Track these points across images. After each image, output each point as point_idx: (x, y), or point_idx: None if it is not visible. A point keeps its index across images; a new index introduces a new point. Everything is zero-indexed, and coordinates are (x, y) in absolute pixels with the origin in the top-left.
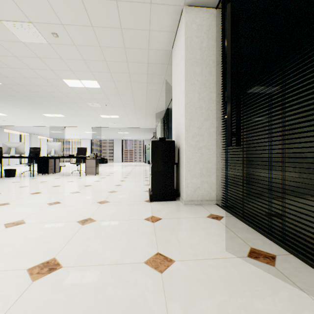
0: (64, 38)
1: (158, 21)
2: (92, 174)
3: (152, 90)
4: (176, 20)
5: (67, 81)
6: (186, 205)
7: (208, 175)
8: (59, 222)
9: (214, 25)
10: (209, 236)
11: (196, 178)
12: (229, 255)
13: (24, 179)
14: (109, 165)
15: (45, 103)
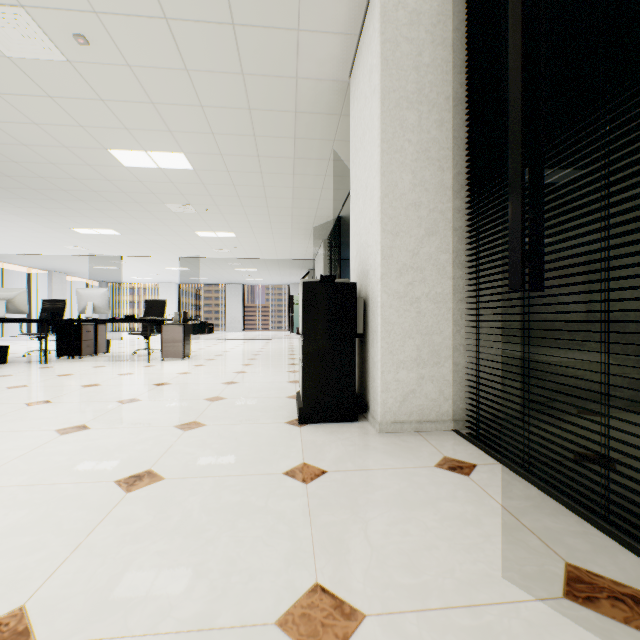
0: (102, 48)
1: (319, 6)
2: (176, 357)
3: (305, 176)
4: (361, 4)
5: (118, 154)
6: (384, 433)
7: (435, 362)
8: (70, 484)
9: (448, 13)
10: (450, 526)
11: (408, 369)
12: (515, 592)
13: (25, 370)
14: (215, 336)
15: (75, 205)
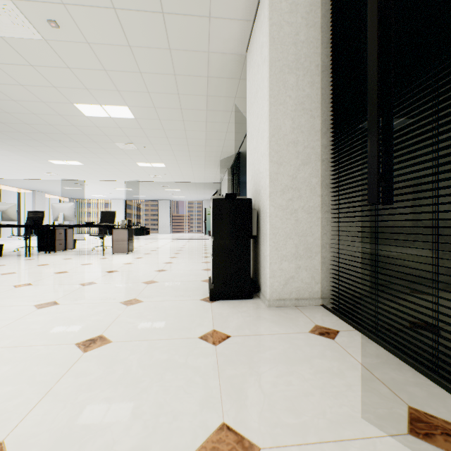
0: (68, 30)
1: None
2: (122, 252)
3: (214, 123)
4: None
5: (81, 107)
6: (272, 307)
7: (308, 256)
8: (42, 346)
9: (317, 4)
10: (322, 378)
11: (289, 261)
12: (371, 429)
13: (14, 261)
14: (151, 237)
15: (50, 143)
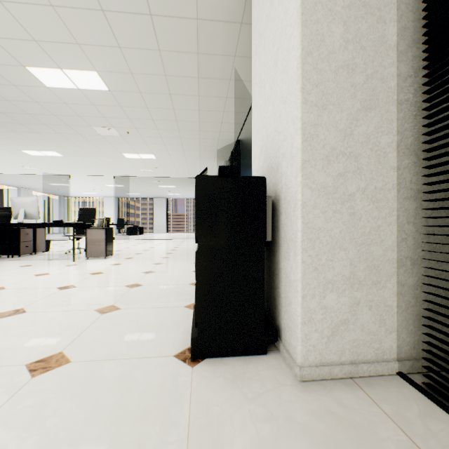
0: None
1: None
2: (99, 256)
3: (209, 98)
4: None
5: (37, 72)
6: (307, 381)
7: (374, 282)
8: None
9: None
10: None
11: (338, 292)
12: None
13: None
14: (143, 237)
15: (16, 128)
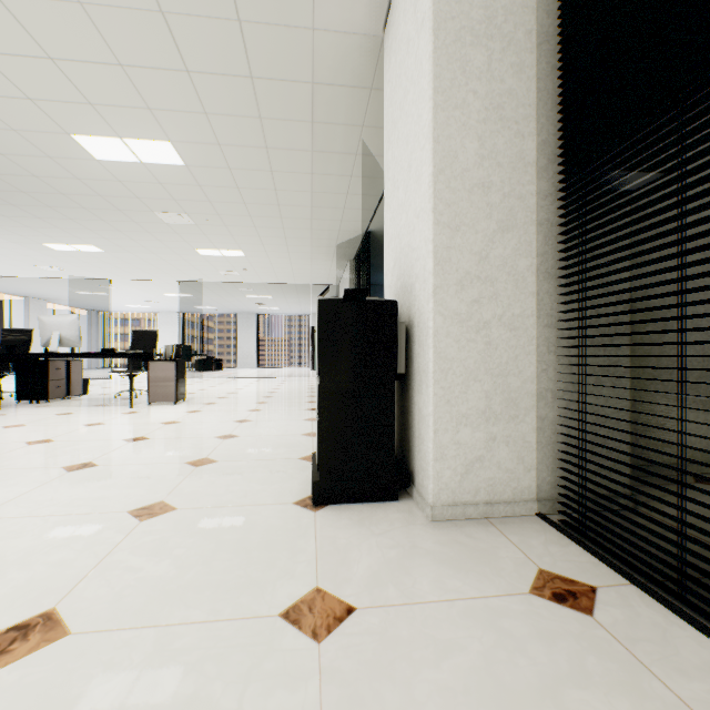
0: None
1: None
2: (166, 401)
3: (326, 176)
4: None
5: (86, 142)
6: (439, 521)
7: (512, 416)
8: None
9: None
10: None
11: (473, 427)
12: None
13: None
14: (223, 374)
15: (41, 212)
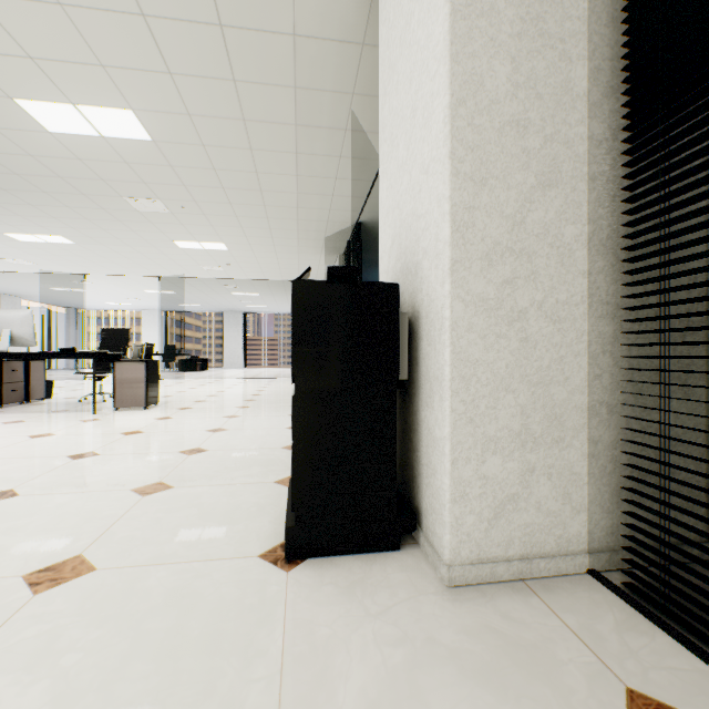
0: None
1: None
2: (135, 406)
3: (313, 156)
4: None
5: (33, 108)
6: (458, 587)
7: (555, 439)
8: None
9: None
10: None
11: (504, 454)
12: None
13: None
14: (207, 375)
15: None
